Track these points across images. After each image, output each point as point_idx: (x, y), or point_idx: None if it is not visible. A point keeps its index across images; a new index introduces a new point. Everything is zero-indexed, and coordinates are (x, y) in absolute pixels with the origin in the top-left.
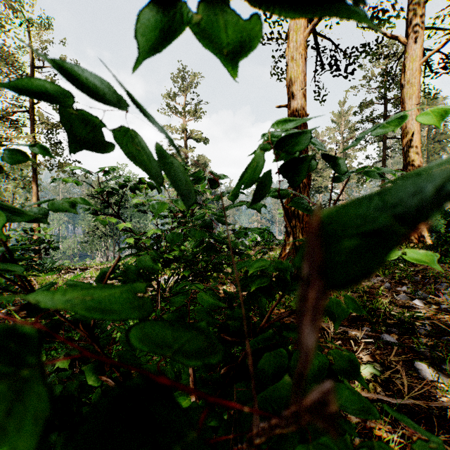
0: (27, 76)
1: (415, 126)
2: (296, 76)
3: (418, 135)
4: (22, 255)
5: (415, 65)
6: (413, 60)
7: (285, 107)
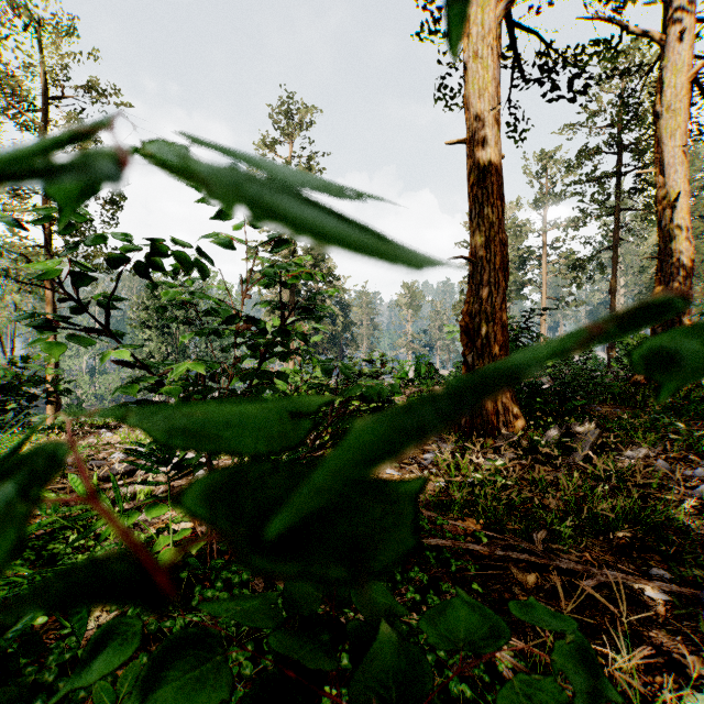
0: (36, 111)
1: (680, 182)
2: (483, 84)
3: (686, 198)
4: (6, 404)
5: (681, 78)
6: (678, 71)
7: (462, 142)
